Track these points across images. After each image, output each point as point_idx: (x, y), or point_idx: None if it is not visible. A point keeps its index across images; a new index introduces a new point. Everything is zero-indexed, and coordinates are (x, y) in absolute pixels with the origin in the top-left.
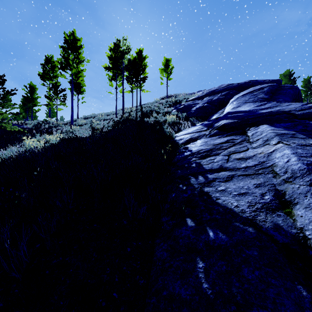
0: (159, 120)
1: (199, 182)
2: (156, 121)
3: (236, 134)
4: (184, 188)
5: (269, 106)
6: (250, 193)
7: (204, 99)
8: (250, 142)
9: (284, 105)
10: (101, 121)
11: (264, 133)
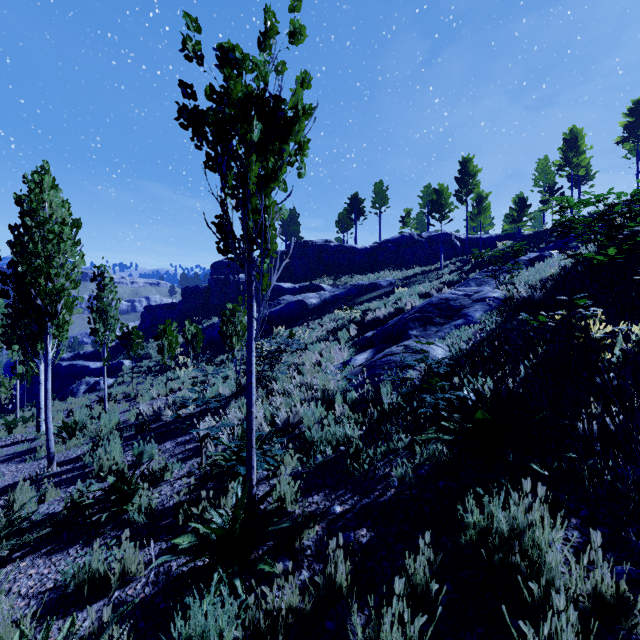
0: None
1: None
2: None
3: None
4: None
5: None
6: None
7: None
8: None
9: None
10: None
11: None
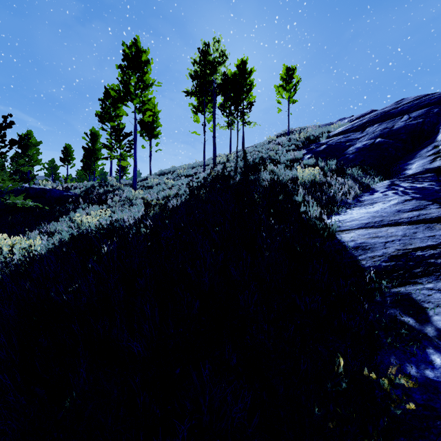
0: (281, 179)
1: None
2: (274, 182)
3: None
4: None
5: None
6: None
7: (366, 129)
8: None
9: None
10: (181, 178)
11: None
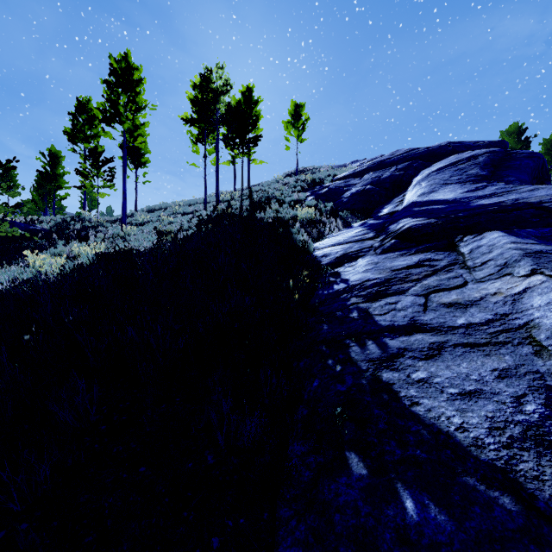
0: (283, 217)
1: (368, 355)
2: (277, 218)
3: (437, 249)
4: (336, 369)
5: (492, 191)
6: (487, 393)
7: (364, 176)
8: (468, 268)
9: (524, 190)
10: (177, 216)
11: (497, 249)
